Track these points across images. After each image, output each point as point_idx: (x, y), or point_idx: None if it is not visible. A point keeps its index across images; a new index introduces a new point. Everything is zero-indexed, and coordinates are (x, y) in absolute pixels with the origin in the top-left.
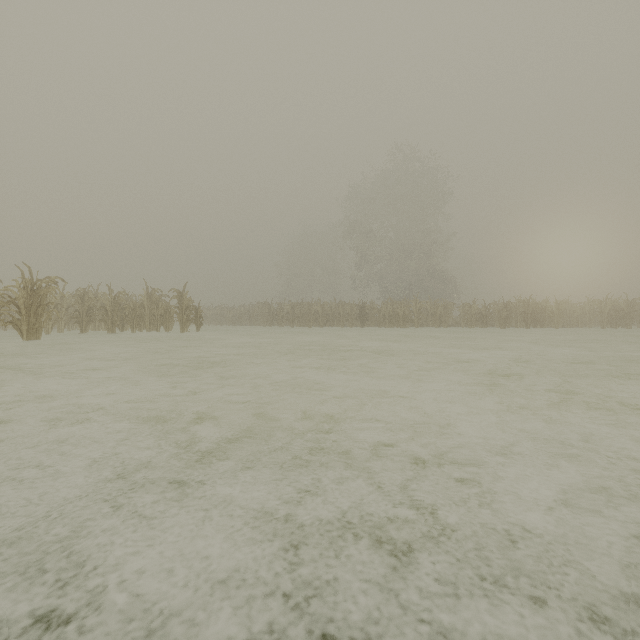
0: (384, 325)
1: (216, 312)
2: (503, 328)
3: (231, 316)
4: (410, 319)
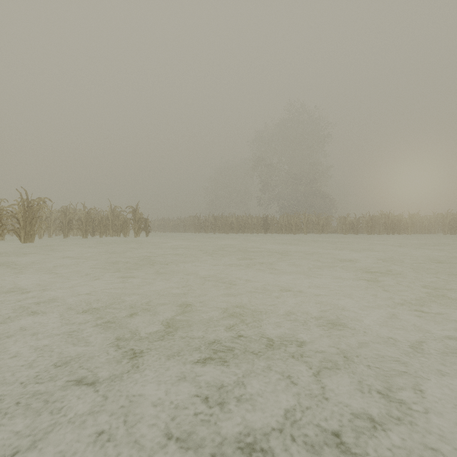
0: (281, 232)
1: (160, 223)
2: (369, 234)
3: (171, 226)
4: (300, 228)
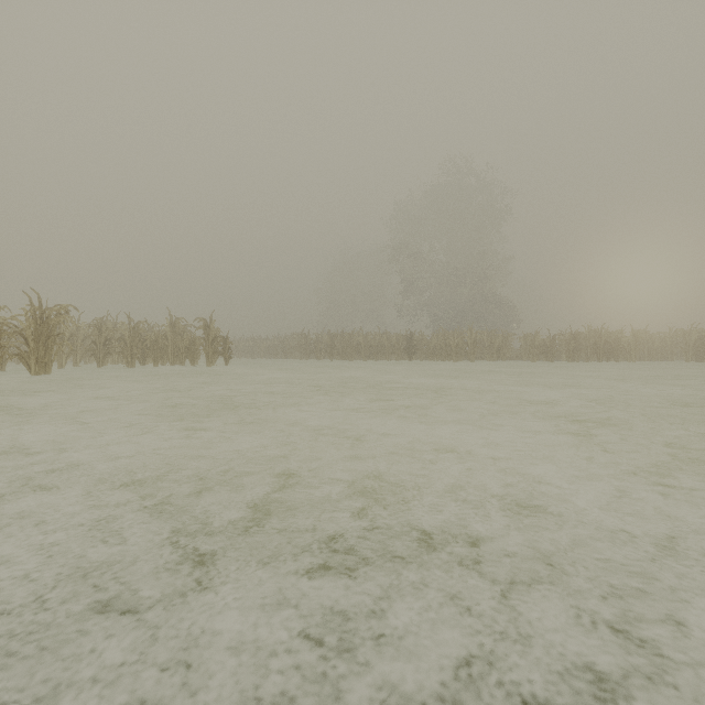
0: (434, 358)
1: (248, 344)
2: (571, 362)
3: (264, 348)
4: (464, 351)
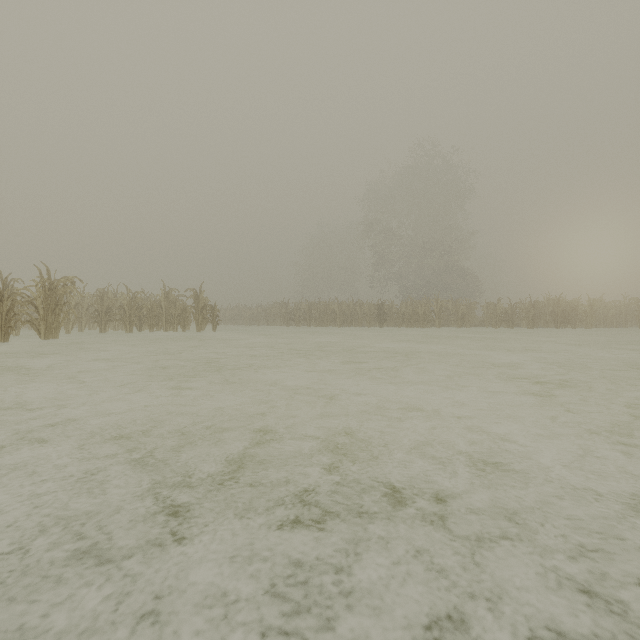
0: (403, 325)
1: (234, 312)
2: (530, 328)
3: (248, 316)
4: (431, 319)
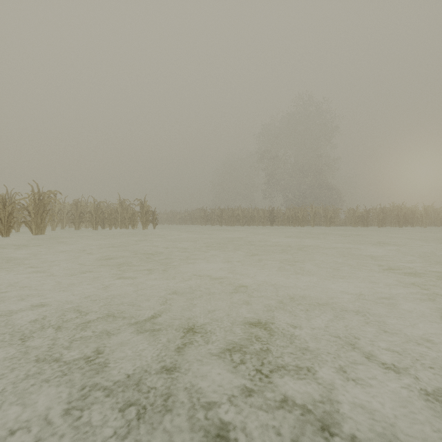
0: (287, 224)
1: (168, 215)
2: (380, 227)
3: (178, 218)
4: (307, 220)
